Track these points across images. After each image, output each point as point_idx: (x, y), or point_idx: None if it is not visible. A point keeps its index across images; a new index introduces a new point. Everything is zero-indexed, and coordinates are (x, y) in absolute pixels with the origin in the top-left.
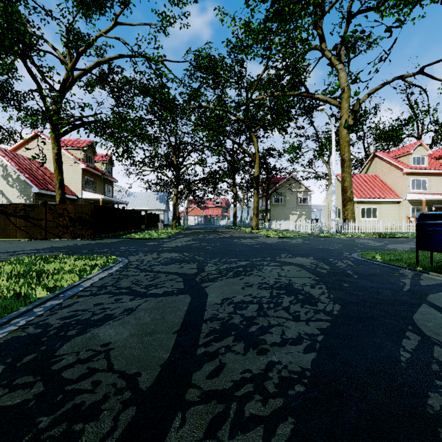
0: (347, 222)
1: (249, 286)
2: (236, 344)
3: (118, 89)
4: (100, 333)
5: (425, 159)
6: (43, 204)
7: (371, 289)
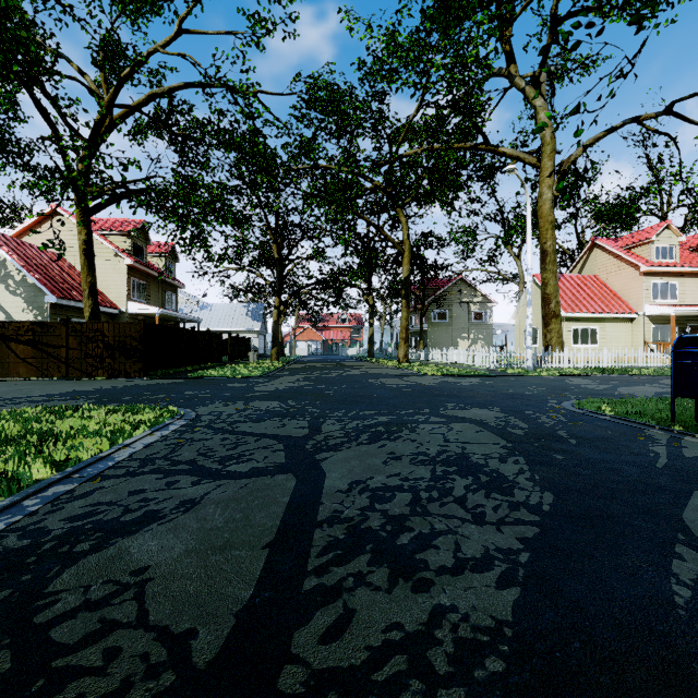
0: (551, 351)
1: (396, 460)
2: (374, 571)
3: (184, 138)
4: (133, 547)
5: (675, 250)
6: (63, 321)
7: (602, 465)
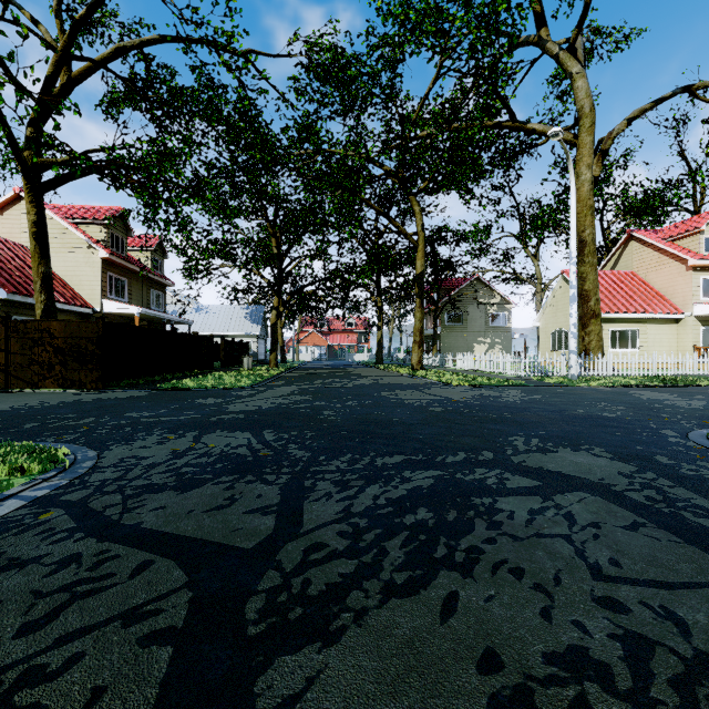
0: (589, 357)
1: None
2: None
3: (161, 104)
4: None
5: None
6: (2, 319)
7: None
